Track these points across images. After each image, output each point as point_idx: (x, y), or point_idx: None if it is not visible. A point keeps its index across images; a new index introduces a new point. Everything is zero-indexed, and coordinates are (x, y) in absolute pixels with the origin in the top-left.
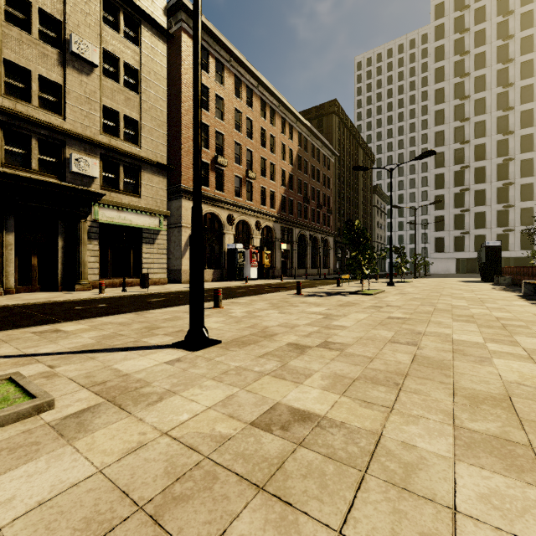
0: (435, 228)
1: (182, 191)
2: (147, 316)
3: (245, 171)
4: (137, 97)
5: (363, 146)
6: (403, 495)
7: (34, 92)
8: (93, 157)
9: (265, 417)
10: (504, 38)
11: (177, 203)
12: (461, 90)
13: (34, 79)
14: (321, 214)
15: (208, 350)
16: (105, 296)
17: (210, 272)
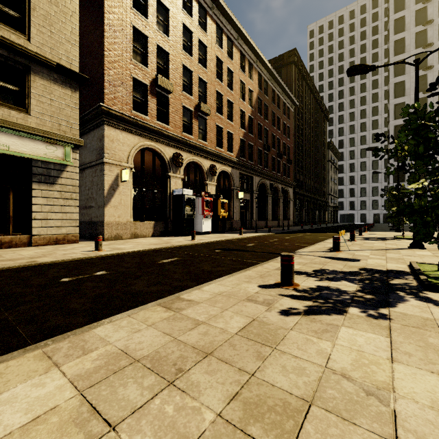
0: (395, 179)
1: (105, 114)
2: None
3: (197, 103)
4: None
5: (320, 101)
6: None
7: None
8: None
9: None
10: None
11: (99, 132)
12: (424, 38)
13: None
14: (281, 164)
15: None
16: None
17: (150, 225)
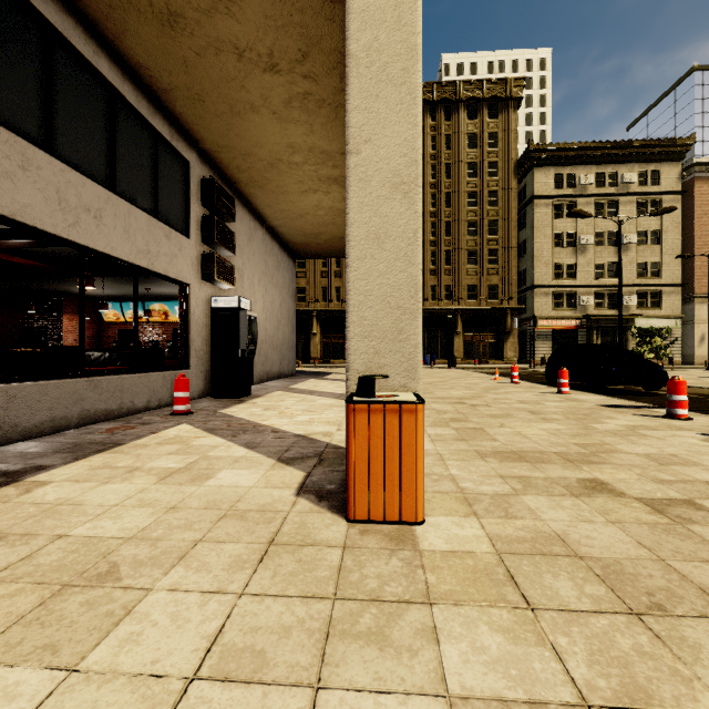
0: None
1: (695, 297)
2: (687, 369)
3: None
4: (658, 247)
5: None
6: None
7: (606, 272)
8: (632, 293)
9: None
10: None
11: (689, 306)
12: None
13: (606, 266)
14: None
15: None
16: None
17: None
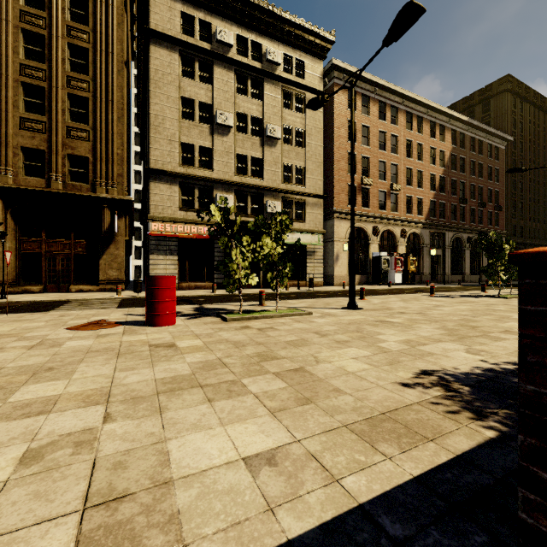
0: None
1: (335, 213)
2: (323, 300)
3: (390, 185)
4: (303, 150)
5: None
6: (406, 328)
7: (249, 168)
8: (277, 200)
9: (376, 321)
10: None
11: (330, 223)
12: None
13: (249, 160)
14: (484, 213)
15: (357, 310)
16: (290, 291)
17: (357, 277)
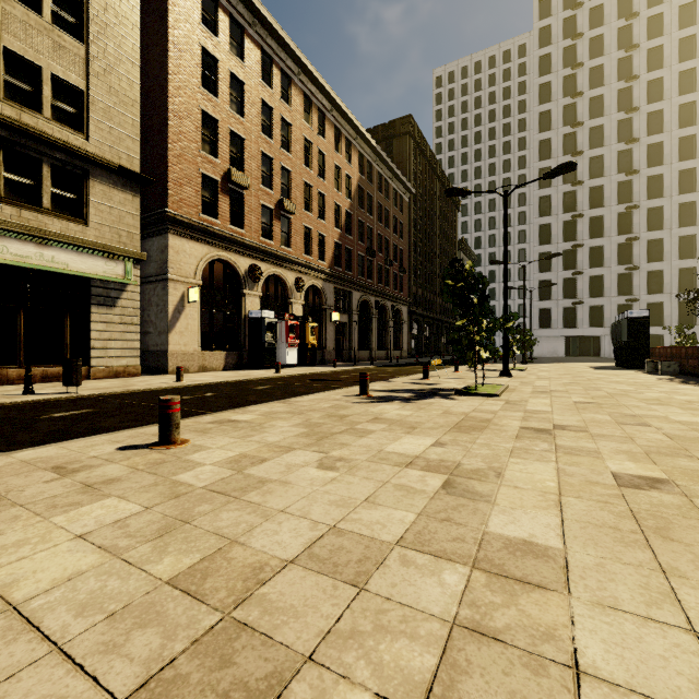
0: (540, 296)
1: (170, 220)
2: None
3: (279, 200)
4: (80, 48)
5: (446, 184)
6: None
7: None
8: None
9: None
10: (627, 48)
11: (161, 242)
12: (573, 114)
13: None
14: (391, 274)
15: None
16: None
17: (221, 355)
